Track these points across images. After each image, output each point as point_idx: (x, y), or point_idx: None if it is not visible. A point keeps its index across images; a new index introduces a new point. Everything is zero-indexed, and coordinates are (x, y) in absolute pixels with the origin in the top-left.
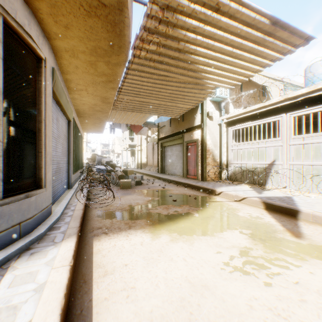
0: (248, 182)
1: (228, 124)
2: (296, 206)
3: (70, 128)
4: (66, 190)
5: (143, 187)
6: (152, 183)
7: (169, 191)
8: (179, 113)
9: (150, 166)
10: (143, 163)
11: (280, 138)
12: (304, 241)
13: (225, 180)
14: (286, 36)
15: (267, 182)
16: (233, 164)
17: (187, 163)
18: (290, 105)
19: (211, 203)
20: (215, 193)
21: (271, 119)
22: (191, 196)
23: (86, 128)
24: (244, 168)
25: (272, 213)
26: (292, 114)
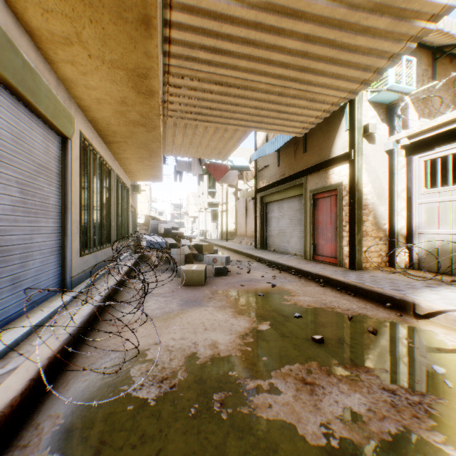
0: None
1: (412, 149)
2: None
3: (67, 155)
4: (50, 296)
5: (229, 283)
6: (247, 271)
7: (290, 298)
8: (308, 122)
9: (241, 237)
10: (229, 232)
11: None
12: None
13: (404, 269)
14: None
15: None
16: (425, 235)
17: (314, 232)
18: None
19: (440, 358)
20: (412, 312)
21: None
22: (354, 319)
23: (131, 170)
24: None
25: None
26: None
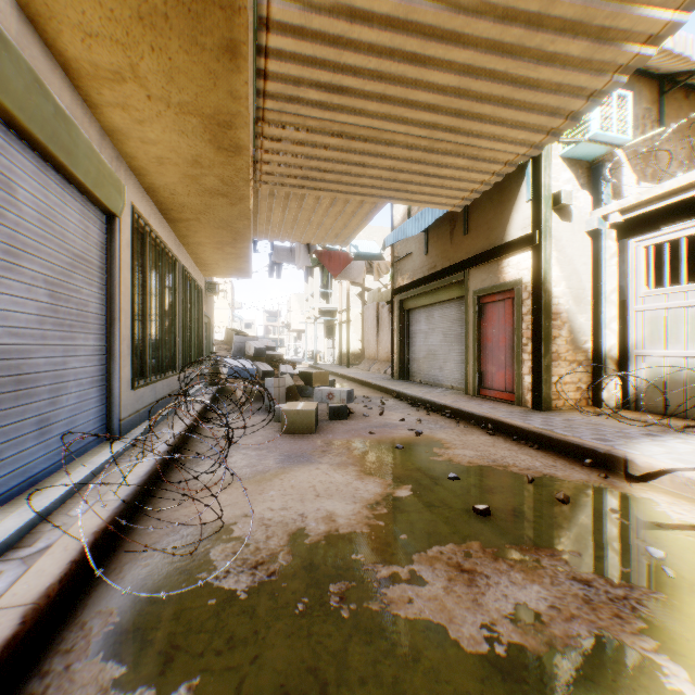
0: None
1: (627, 229)
2: None
3: (114, 240)
4: (90, 447)
5: (352, 430)
6: (379, 412)
7: (442, 452)
8: (470, 190)
9: (370, 361)
10: (353, 353)
11: None
12: None
13: (615, 409)
14: None
15: None
16: (646, 359)
17: (480, 353)
18: None
19: (660, 537)
20: (624, 472)
21: None
22: (537, 482)
23: (206, 260)
24: None
25: None
26: None
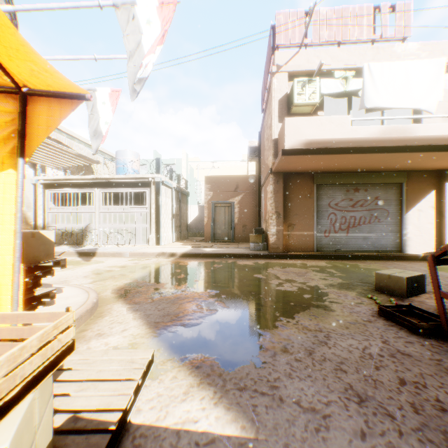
0: (69, 243)
1: (47, 186)
2: (98, 251)
3: None
4: None
5: None
6: None
7: None
8: None
9: None
10: None
11: (95, 206)
12: (95, 261)
13: None
14: (87, 159)
15: (85, 241)
16: (52, 227)
17: None
18: (101, 184)
19: None
20: None
21: (88, 191)
22: None
23: None
24: (64, 230)
25: (84, 257)
26: (102, 190)
